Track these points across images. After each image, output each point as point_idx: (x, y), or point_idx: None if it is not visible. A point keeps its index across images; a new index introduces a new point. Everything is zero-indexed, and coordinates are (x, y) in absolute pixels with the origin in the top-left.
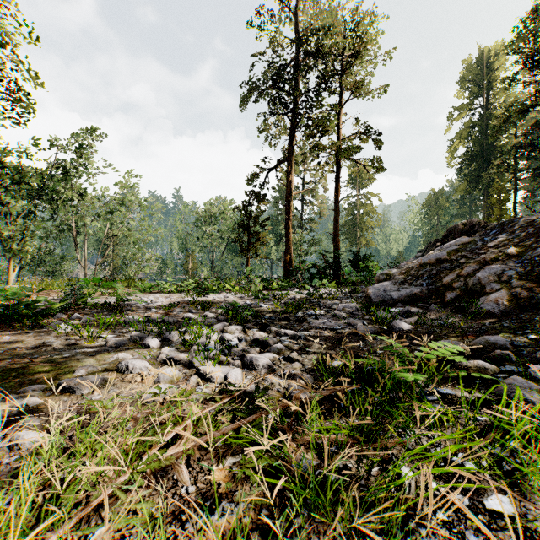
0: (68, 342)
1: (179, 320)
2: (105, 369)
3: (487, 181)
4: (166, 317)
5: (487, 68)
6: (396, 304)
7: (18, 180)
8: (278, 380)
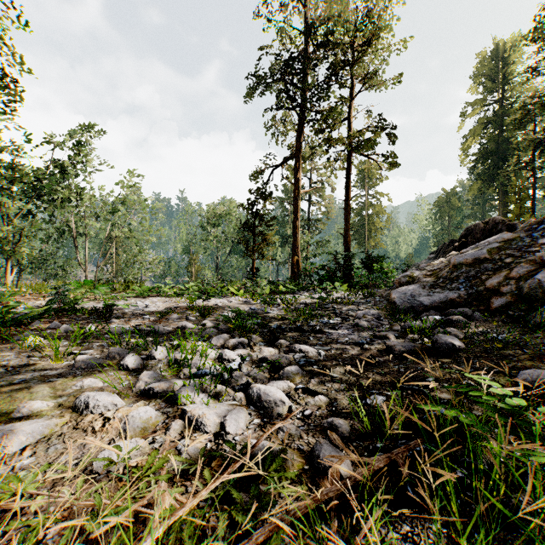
0: (30, 361)
1: (173, 329)
2: (58, 405)
3: (503, 179)
4: (158, 327)
5: (502, 62)
6: (427, 311)
7: (15, 179)
8: (298, 429)
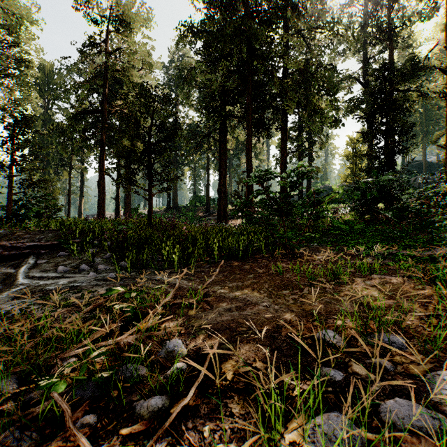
0: None
1: None
2: None
3: None
4: None
5: None
6: None
7: None
8: None
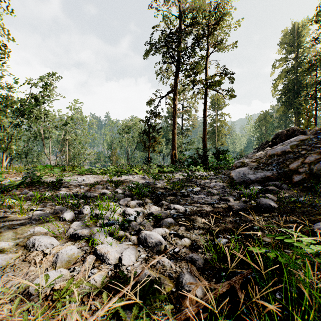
0: (5, 215)
1: (97, 195)
2: (16, 244)
3: (297, 105)
4: (88, 193)
5: (297, 35)
6: (253, 183)
7: (7, 105)
8: (169, 262)
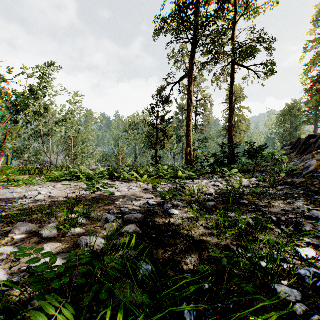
0: None
1: None
2: None
3: None
4: None
5: None
6: None
7: None
8: None
